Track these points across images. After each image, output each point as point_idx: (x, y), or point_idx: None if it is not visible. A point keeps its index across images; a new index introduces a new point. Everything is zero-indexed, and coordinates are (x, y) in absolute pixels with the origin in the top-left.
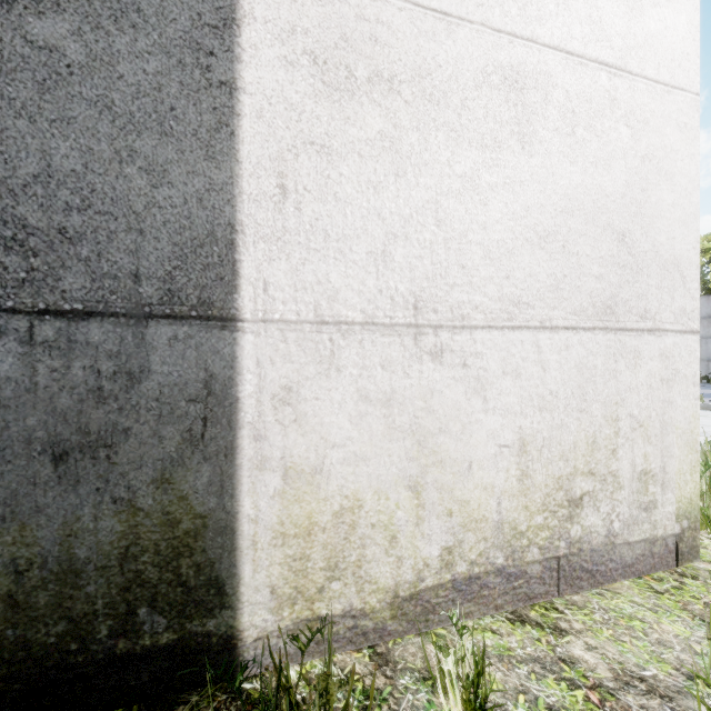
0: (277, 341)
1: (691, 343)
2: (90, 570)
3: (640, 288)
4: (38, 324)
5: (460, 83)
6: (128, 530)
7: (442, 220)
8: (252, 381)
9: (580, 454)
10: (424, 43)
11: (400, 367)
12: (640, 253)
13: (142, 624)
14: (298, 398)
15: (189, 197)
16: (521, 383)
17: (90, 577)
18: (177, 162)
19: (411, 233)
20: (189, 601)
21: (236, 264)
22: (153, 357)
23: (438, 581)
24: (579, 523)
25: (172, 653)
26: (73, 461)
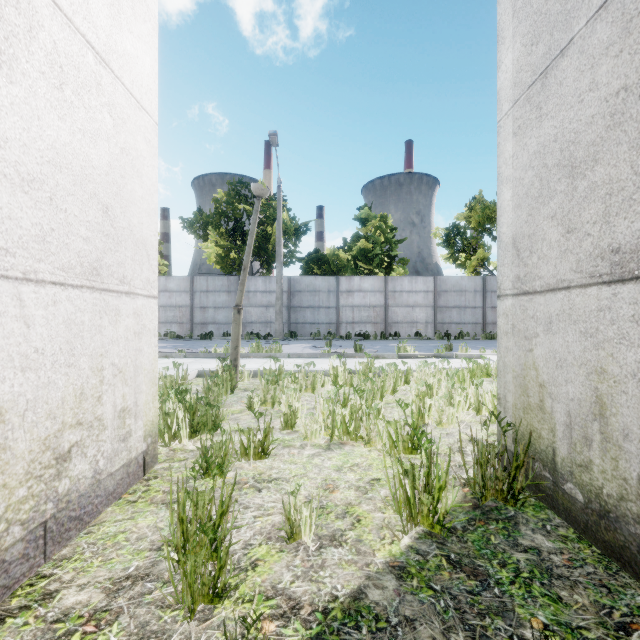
0: None
1: (153, 305)
2: None
3: (120, 257)
4: None
5: None
6: None
7: None
8: None
9: (69, 408)
10: None
11: None
12: (120, 228)
13: None
14: None
15: None
16: None
17: None
18: None
19: None
20: None
21: None
22: None
23: None
24: (68, 476)
25: None
26: None
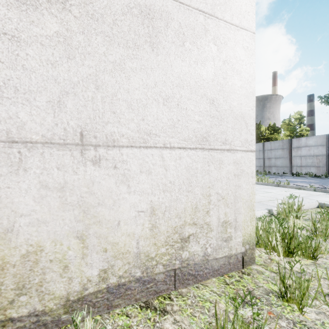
0: None
1: (251, 157)
2: None
3: (222, 128)
4: None
5: (112, 10)
6: None
7: (100, 86)
8: None
9: (188, 214)
10: None
11: (71, 168)
12: (222, 110)
13: None
14: None
15: None
16: (152, 177)
17: None
18: None
19: (78, 92)
20: None
21: None
22: None
23: (97, 289)
24: (187, 250)
25: None
26: None
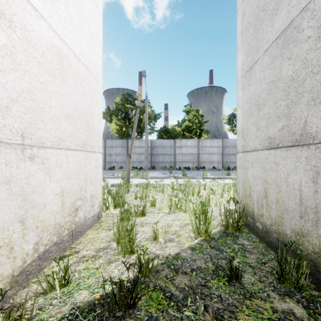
0: None
1: (101, 156)
2: None
3: (91, 138)
4: None
5: (41, 43)
6: None
7: (34, 99)
8: None
9: (78, 193)
10: (27, 15)
11: (15, 164)
12: (91, 128)
13: None
14: None
15: None
16: (62, 169)
17: None
18: None
19: (20, 101)
20: None
21: None
22: None
23: (32, 259)
24: (78, 216)
25: None
26: None
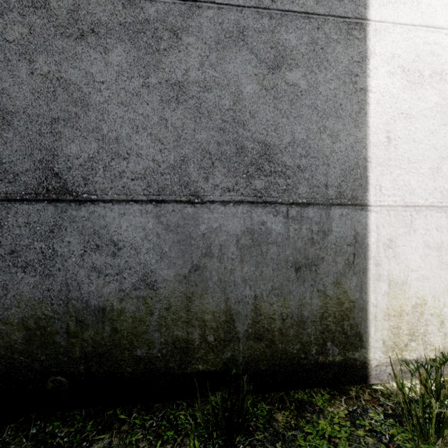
0: (385, 216)
1: None
2: (308, 322)
3: None
4: (289, 209)
5: None
6: (323, 305)
7: None
8: (374, 236)
9: None
10: None
11: (445, 229)
12: None
13: (328, 350)
14: (395, 245)
15: (347, 146)
16: None
17: (308, 325)
18: (342, 130)
19: None
20: (347, 342)
21: (367, 178)
22: (333, 224)
23: None
24: None
25: (340, 366)
26: (302, 271)
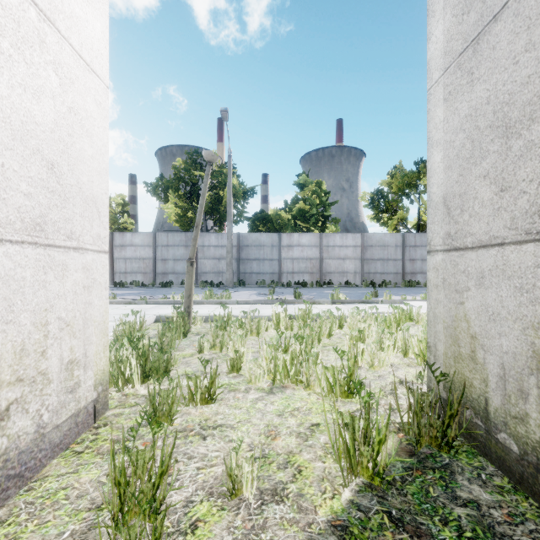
0: None
1: (104, 260)
2: None
3: (68, 213)
4: None
5: None
6: None
7: None
8: None
9: (7, 366)
10: None
11: None
12: (68, 185)
13: None
14: None
15: None
16: None
17: None
18: None
19: None
20: None
21: None
22: None
23: None
24: (5, 435)
25: None
26: None
